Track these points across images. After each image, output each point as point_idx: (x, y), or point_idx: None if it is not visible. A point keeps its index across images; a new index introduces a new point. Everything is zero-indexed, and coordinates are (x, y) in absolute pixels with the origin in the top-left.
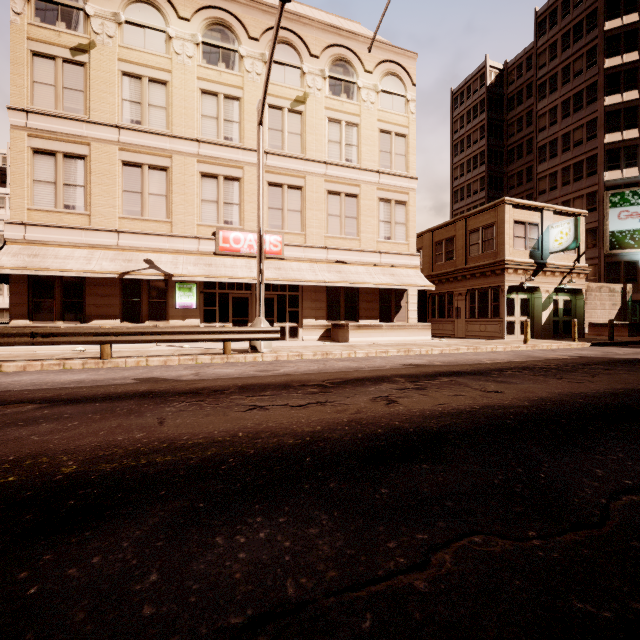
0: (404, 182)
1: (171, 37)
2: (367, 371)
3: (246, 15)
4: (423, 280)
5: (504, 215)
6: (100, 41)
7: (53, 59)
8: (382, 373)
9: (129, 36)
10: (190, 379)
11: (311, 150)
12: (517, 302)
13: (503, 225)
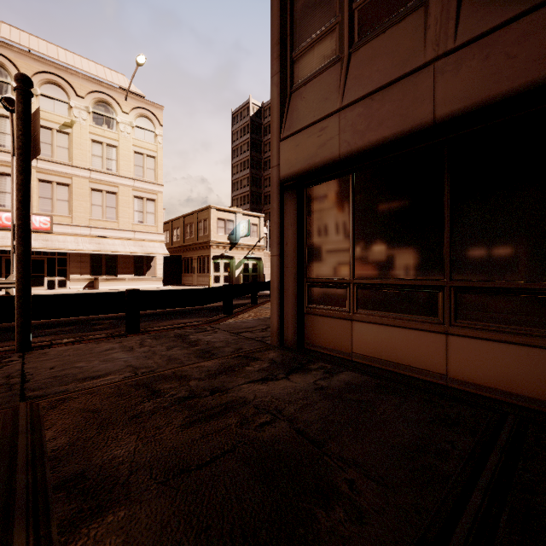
0: (154, 187)
1: None
2: None
3: (18, 59)
4: (164, 250)
5: (211, 215)
6: None
7: None
8: None
9: None
10: None
11: (77, 160)
12: (222, 264)
13: (210, 220)
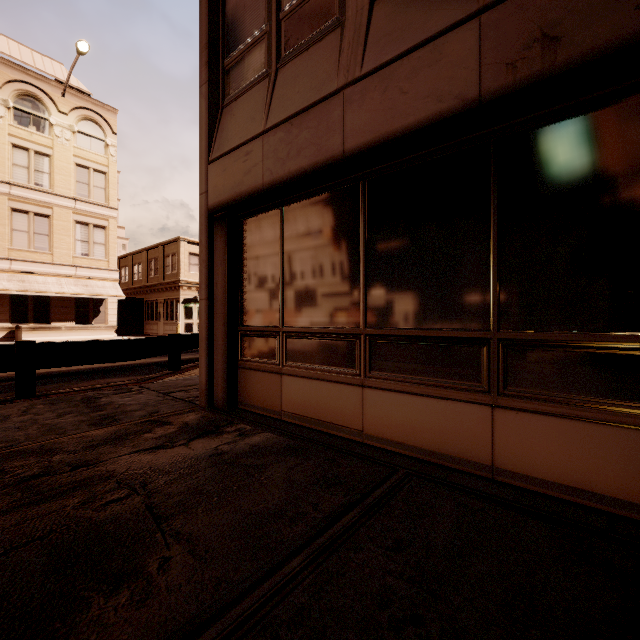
0: (104, 210)
1: None
2: None
3: None
4: (117, 291)
5: (180, 248)
6: None
7: None
8: None
9: None
10: None
11: None
12: (195, 310)
13: (180, 255)
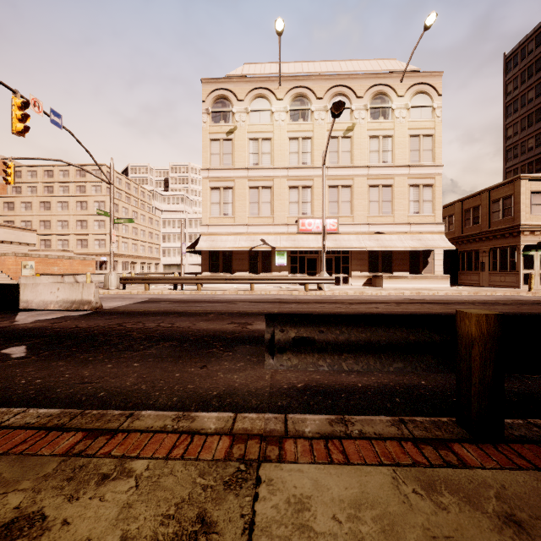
0: (431, 170)
1: (273, 112)
2: (379, 300)
3: (315, 85)
4: (446, 242)
5: (520, 188)
6: (239, 125)
7: (219, 140)
8: (386, 301)
9: (252, 118)
10: (293, 299)
11: (357, 160)
12: (536, 258)
13: (519, 196)
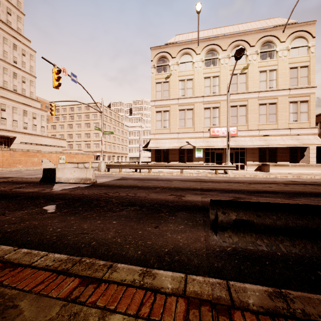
0: (306, 90)
1: (194, 62)
2: (269, 181)
3: (221, 42)
4: (319, 141)
5: None
6: (173, 72)
7: (161, 83)
8: (275, 182)
9: (181, 67)
10: (208, 179)
11: (250, 88)
12: None
13: None
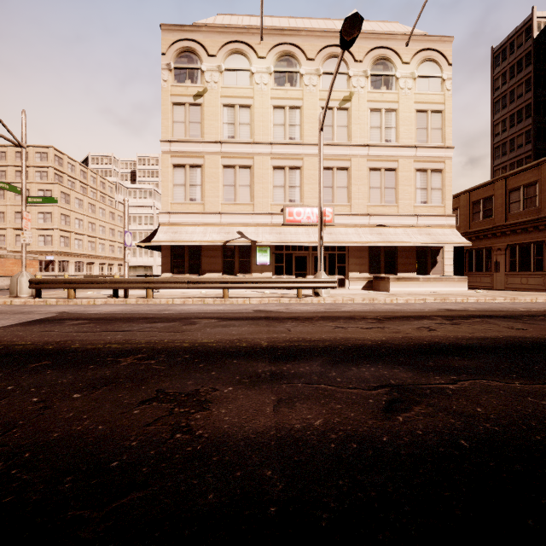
0: (440, 152)
1: (253, 73)
2: (409, 312)
3: (305, 43)
4: (459, 238)
5: None
6: (210, 87)
7: (184, 105)
8: (422, 314)
9: (227, 79)
10: (285, 311)
11: (355, 137)
12: None
13: None
